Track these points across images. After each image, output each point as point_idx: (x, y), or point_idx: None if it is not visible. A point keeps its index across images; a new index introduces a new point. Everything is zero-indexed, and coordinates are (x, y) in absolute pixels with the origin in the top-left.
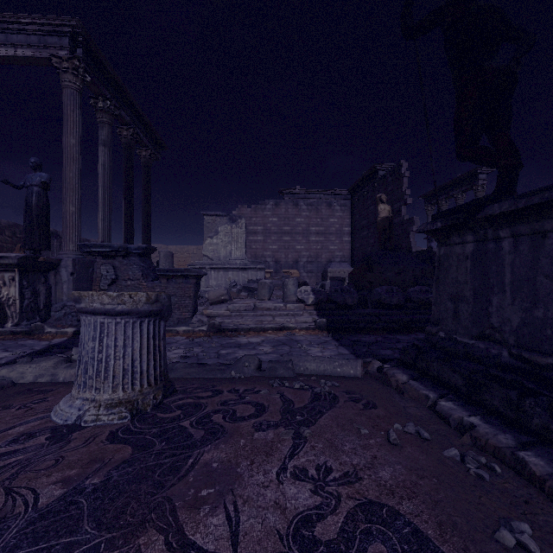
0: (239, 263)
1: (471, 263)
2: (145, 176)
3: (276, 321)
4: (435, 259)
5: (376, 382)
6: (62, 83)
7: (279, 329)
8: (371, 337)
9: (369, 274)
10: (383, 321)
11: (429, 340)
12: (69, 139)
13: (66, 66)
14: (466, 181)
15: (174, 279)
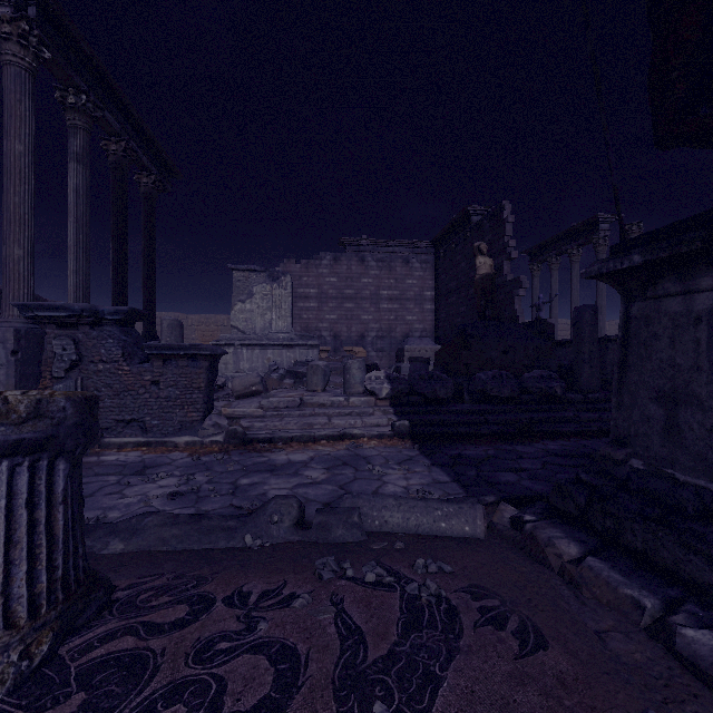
0: (283, 338)
1: (710, 332)
2: (147, 213)
3: (333, 425)
4: (549, 333)
5: (515, 553)
6: (2, 57)
7: (338, 438)
8: (479, 449)
9: (465, 353)
10: (491, 423)
11: (610, 474)
12: (13, 144)
13: (8, 30)
14: (583, 231)
15: (174, 361)
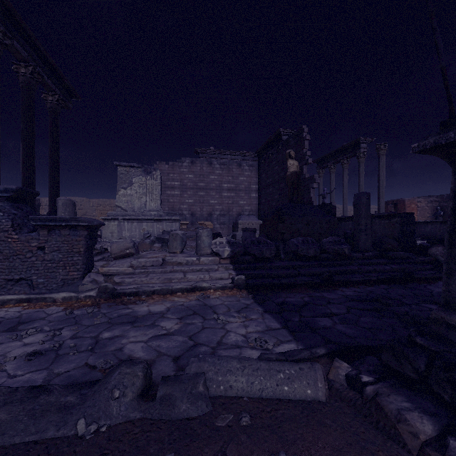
0: (154, 215)
1: None
2: (52, 122)
3: (187, 279)
4: (333, 212)
5: (363, 424)
6: None
7: (190, 290)
8: (297, 296)
9: (281, 225)
10: (302, 275)
11: (446, 338)
12: None
13: None
14: (350, 148)
15: (57, 230)
